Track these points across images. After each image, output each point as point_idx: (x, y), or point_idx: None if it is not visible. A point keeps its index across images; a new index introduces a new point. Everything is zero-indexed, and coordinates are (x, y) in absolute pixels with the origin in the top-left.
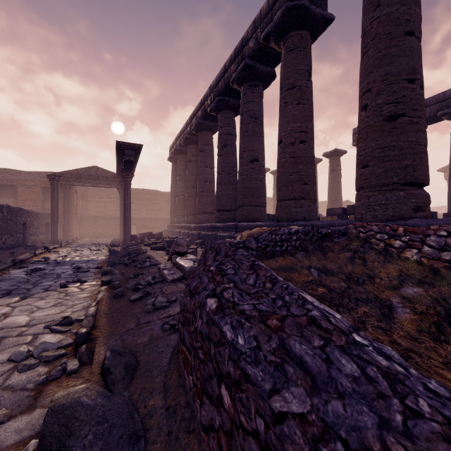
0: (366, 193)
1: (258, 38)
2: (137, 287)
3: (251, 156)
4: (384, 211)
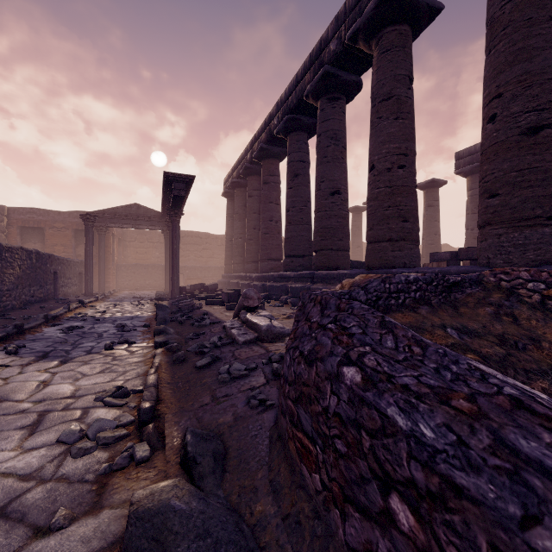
0: (496, 230)
1: (342, 38)
2: (202, 350)
3: (332, 188)
4: (522, 253)
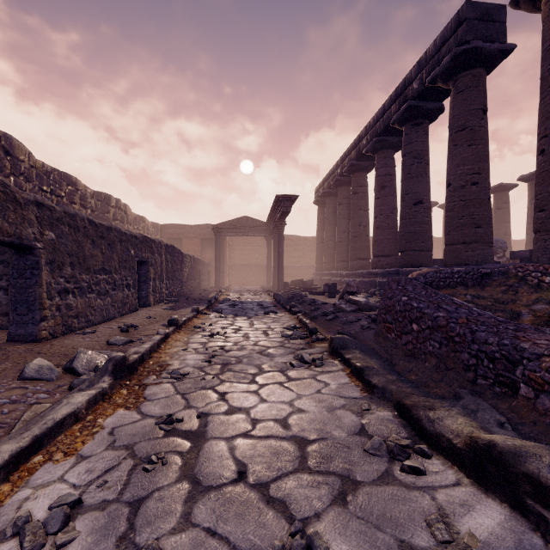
0: (542, 236)
1: (423, 79)
2: (326, 314)
3: (415, 199)
4: None
